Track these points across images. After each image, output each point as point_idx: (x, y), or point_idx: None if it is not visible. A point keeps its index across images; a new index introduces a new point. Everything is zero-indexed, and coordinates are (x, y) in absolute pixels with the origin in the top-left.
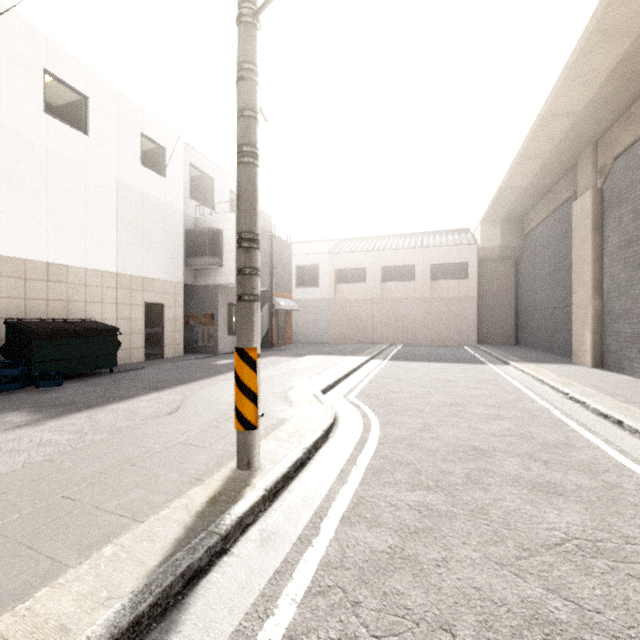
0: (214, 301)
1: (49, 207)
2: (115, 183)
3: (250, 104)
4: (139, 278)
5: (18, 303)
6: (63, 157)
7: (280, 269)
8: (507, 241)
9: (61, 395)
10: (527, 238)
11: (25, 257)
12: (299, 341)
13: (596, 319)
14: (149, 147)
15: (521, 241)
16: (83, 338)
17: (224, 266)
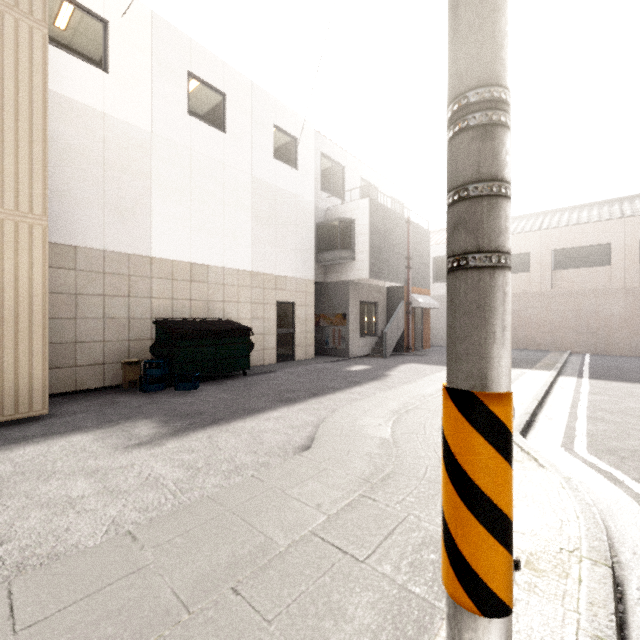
0: (345, 299)
1: (192, 208)
2: (250, 179)
3: None
4: (272, 276)
5: (166, 303)
6: (204, 157)
7: (417, 261)
8: None
9: (194, 400)
10: None
11: (172, 258)
12: (437, 344)
13: None
14: (281, 139)
15: None
16: (218, 339)
17: (356, 259)
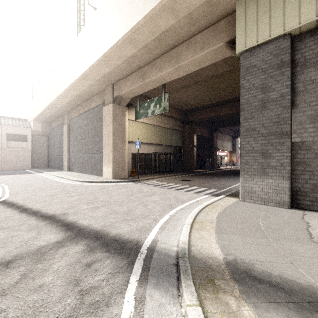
0: None
1: None
2: None
3: None
4: None
5: None
6: None
7: None
8: (44, 129)
9: None
10: (52, 130)
11: None
12: None
13: (68, 159)
14: None
15: (50, 130)
16: None
17: None
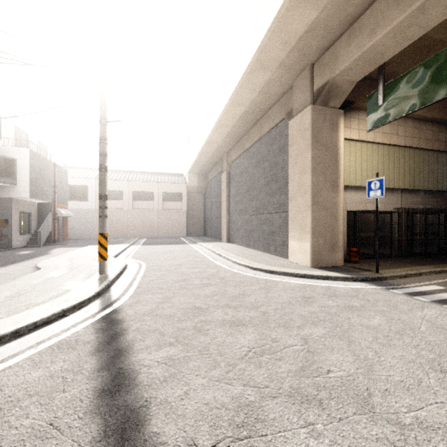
0: (8, 210)
1: None
2: None
3: (105, 152)
4: None
5: None
6: None
7: (60, 188)
8: (200, 184)
9: None
10: (208, 184)
11: None
12: (71, 238)
13: (227, 223)
14: None
15: (206, 185)
16: None
17: (18, 185)
